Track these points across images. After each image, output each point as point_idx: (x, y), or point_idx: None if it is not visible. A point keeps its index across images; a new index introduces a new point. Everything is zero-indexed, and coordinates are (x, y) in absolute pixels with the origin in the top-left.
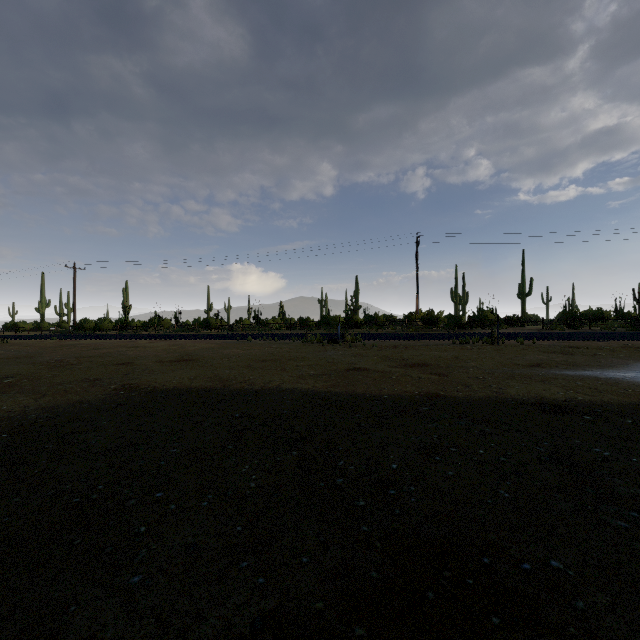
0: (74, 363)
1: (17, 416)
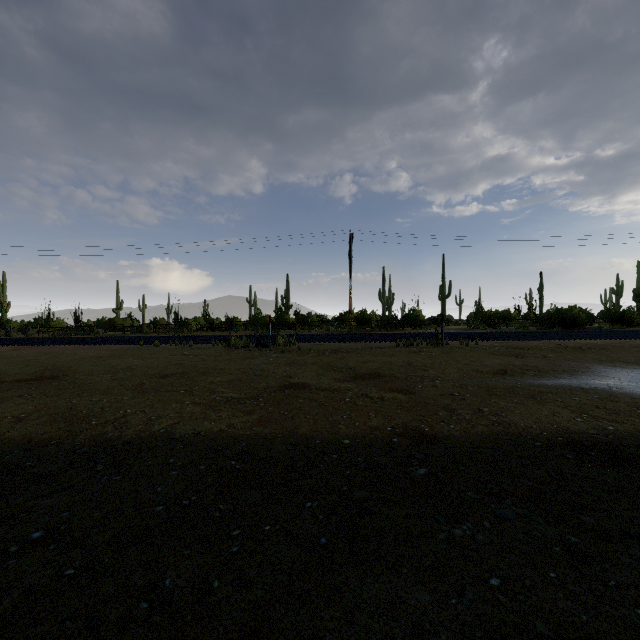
0: None
1: None
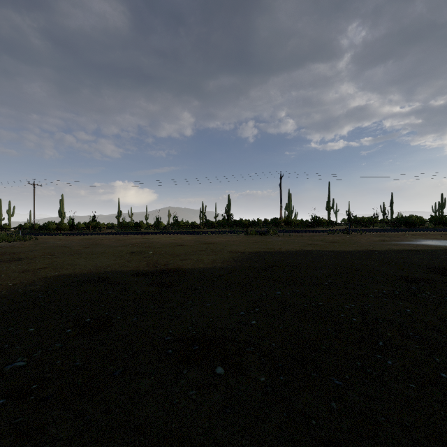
0: (148, 246)
1: (235, 259)
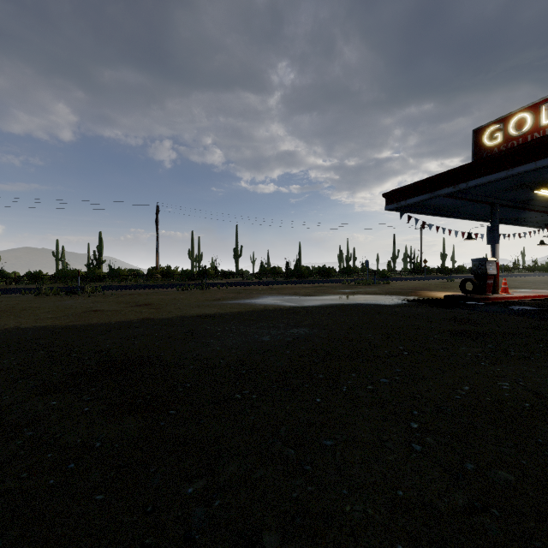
0: None
1: None
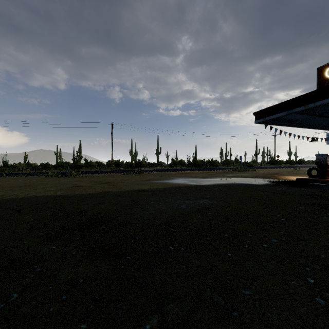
0: None
1: None
